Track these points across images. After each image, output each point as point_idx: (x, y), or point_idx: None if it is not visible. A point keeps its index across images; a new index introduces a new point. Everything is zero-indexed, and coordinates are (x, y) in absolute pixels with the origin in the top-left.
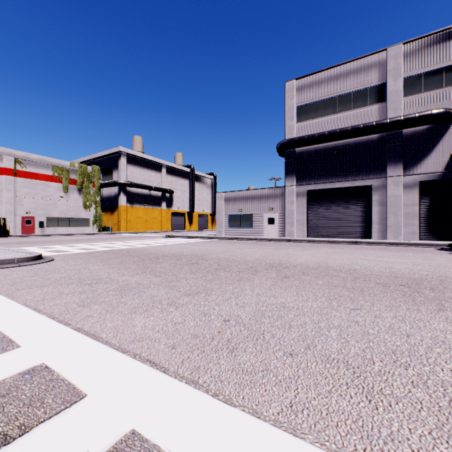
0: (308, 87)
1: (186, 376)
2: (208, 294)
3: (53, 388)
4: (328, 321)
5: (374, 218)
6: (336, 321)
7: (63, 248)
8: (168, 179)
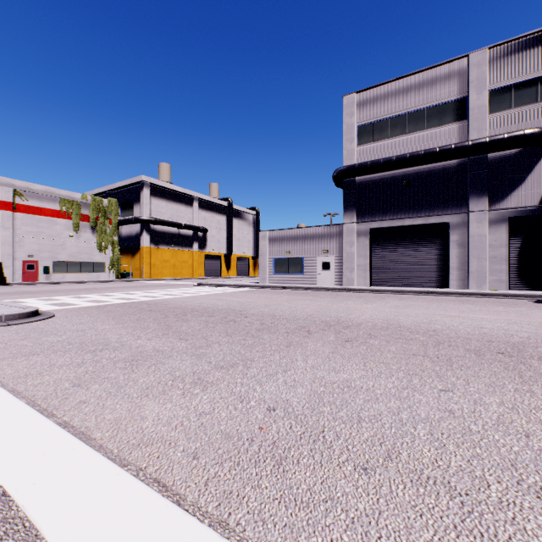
0: (372, 102)
1: (210, 511)
2: (247, 367)
3: (3, 537)
4: (411, 410)
5: (453, 263)
6: (422, 410)
7: (70, 301)
8: (201, 214)
